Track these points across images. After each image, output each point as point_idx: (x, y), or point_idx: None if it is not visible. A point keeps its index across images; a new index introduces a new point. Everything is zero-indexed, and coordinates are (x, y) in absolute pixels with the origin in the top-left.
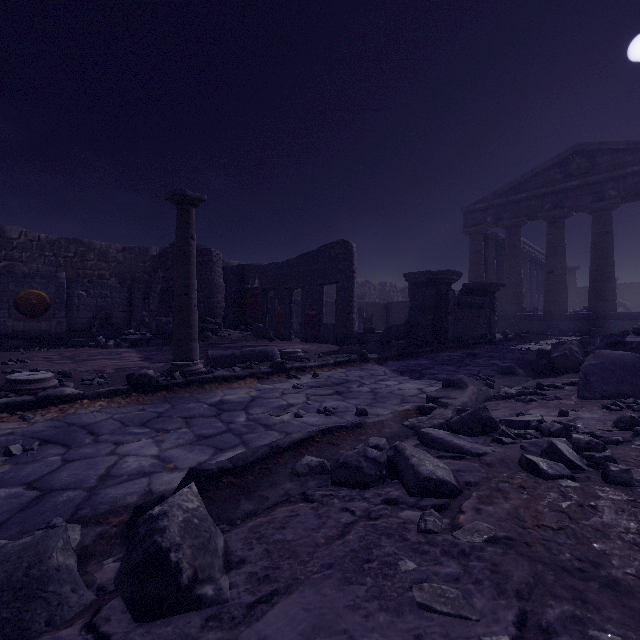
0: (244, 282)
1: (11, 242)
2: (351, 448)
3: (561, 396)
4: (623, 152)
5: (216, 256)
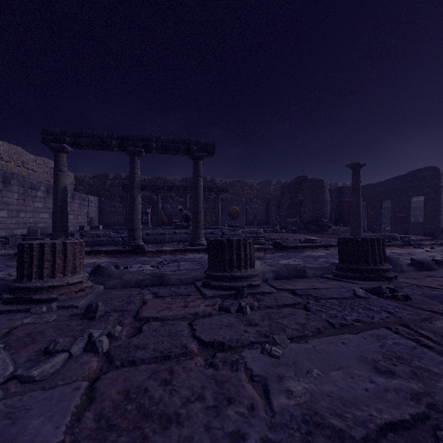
0: (341, 197)
1: (217, 185)
2: None
3: None
4: None
5: (325, 183)
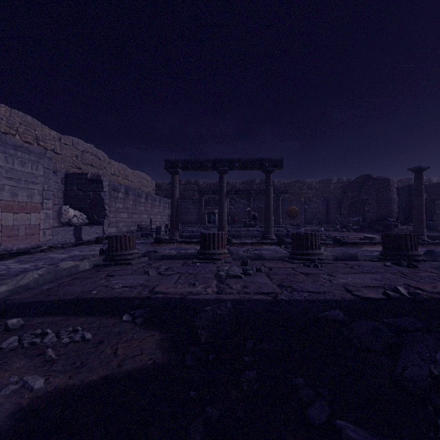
0: (411, 195)
1: (275, 186)
2: None
3: None
4: None
5: (392, 182)
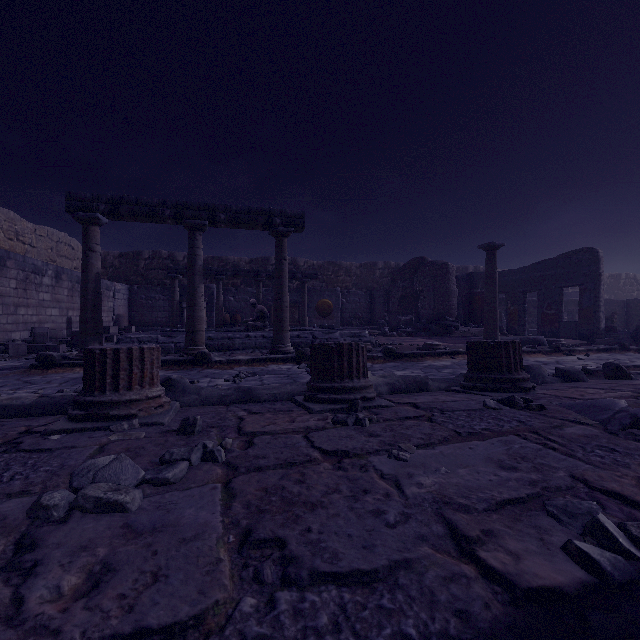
0: (473, 287)
1: (300, 268)
2: None
3: None
4: None
5: (451, 268)
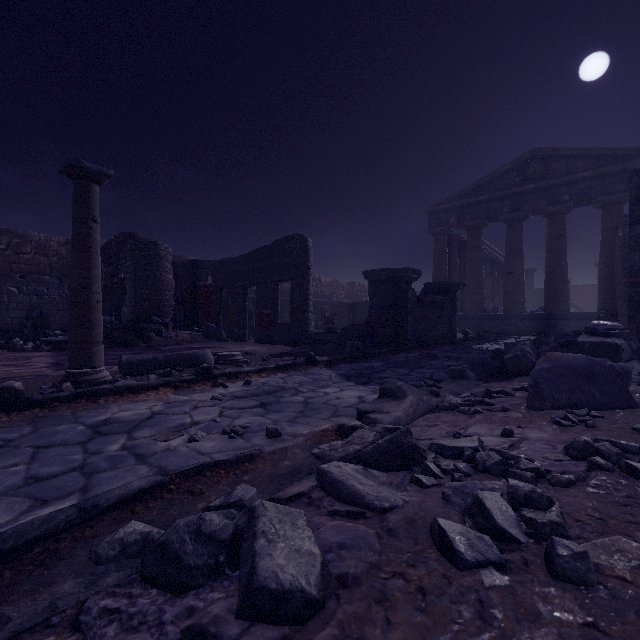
0: (197, 279)
1: None
2: (218, 498)
3: (509, 406)
4: (575, 158)
5: (164, 250)
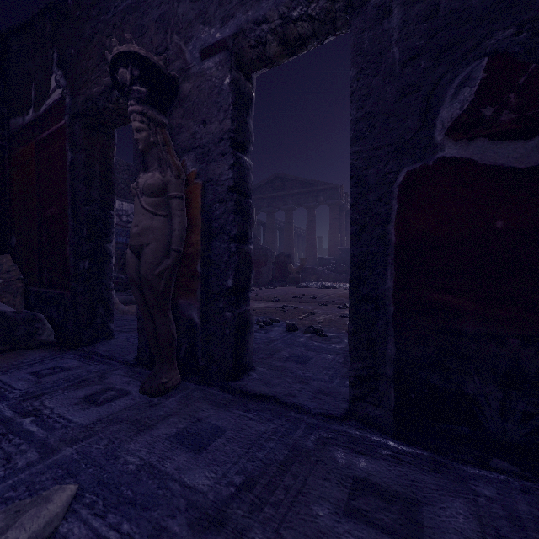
0: None
1: None
2: None
3: None
4: (295, 181)
5: None
